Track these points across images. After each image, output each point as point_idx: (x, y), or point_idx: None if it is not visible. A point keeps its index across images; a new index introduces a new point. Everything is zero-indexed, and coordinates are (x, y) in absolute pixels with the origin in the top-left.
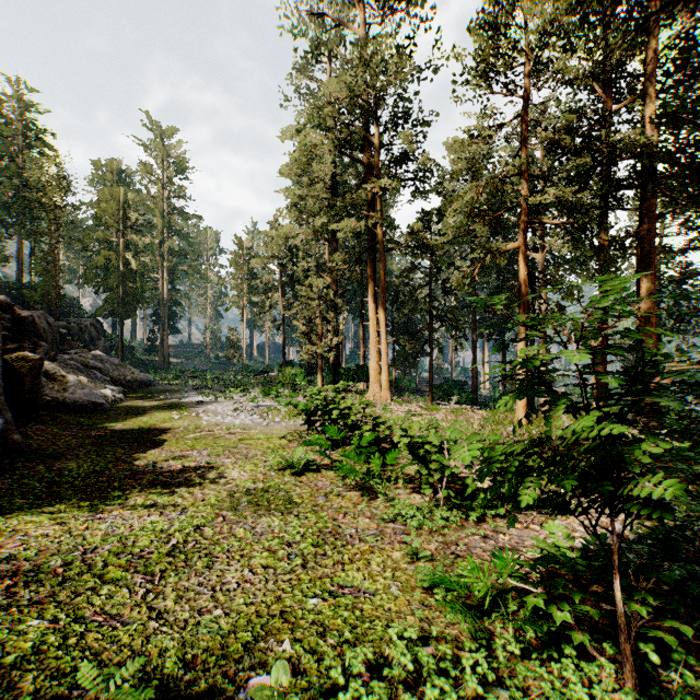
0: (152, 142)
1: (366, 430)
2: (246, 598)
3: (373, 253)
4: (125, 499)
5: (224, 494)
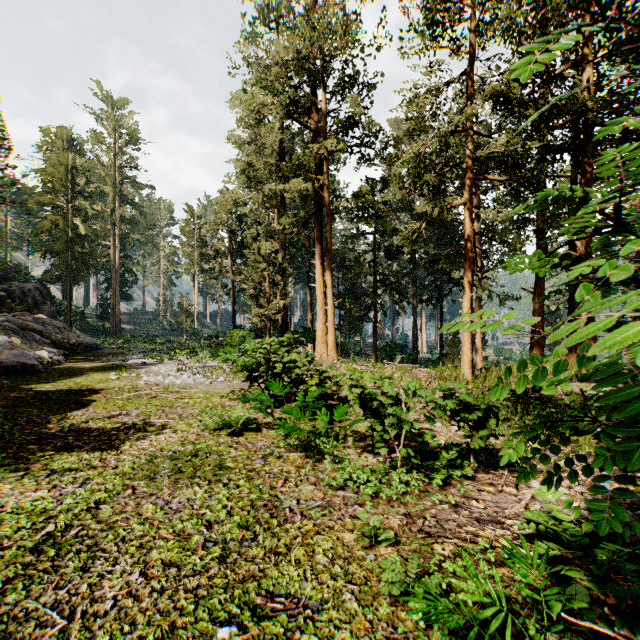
0: (103, 112)
1: (312, 384)
2: (115, 633)
3: (320, 216)
4: (15, 469)
5: (143, 460)
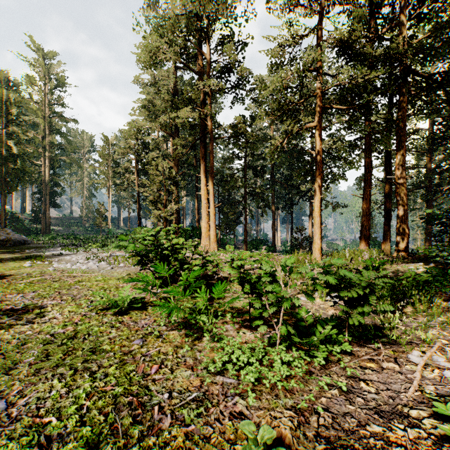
0: (36, 60)
1: (195, 266)
2: None
3: (204, 140)
4: None
5: (12, 346)
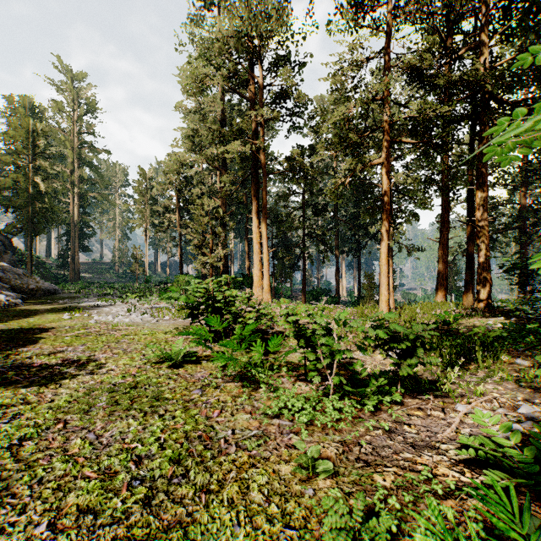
0: (63, 83)
1: (249, 320)
2: None
3: (256, 176)
4: None
5: (81, 393)
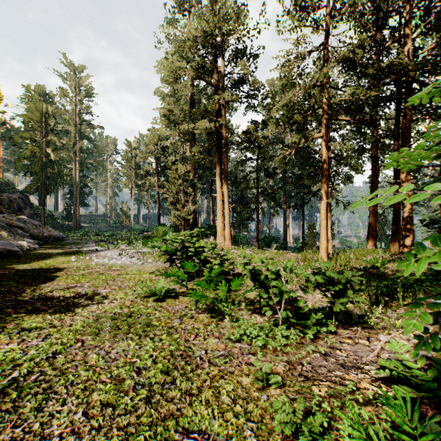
0: (68, 75)
1: (215, 264)
2: None
3: (219, 147)
4: None
5: (91, 320)
